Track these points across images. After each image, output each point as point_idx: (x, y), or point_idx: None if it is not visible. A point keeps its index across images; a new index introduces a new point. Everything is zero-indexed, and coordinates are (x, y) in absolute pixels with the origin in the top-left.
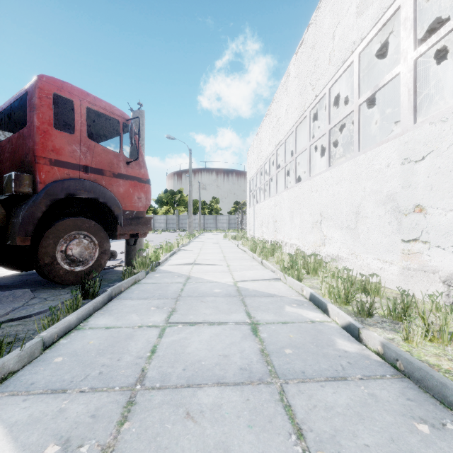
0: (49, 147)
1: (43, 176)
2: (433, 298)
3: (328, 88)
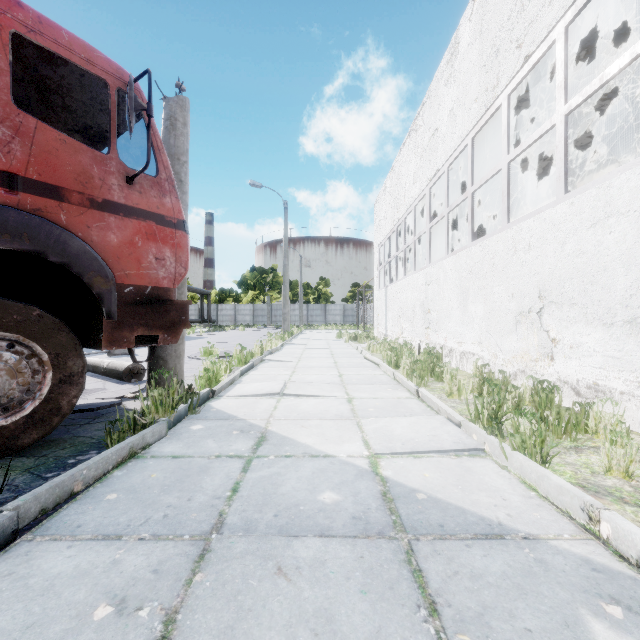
0: None
1: None
2: None
3: (563, 28)
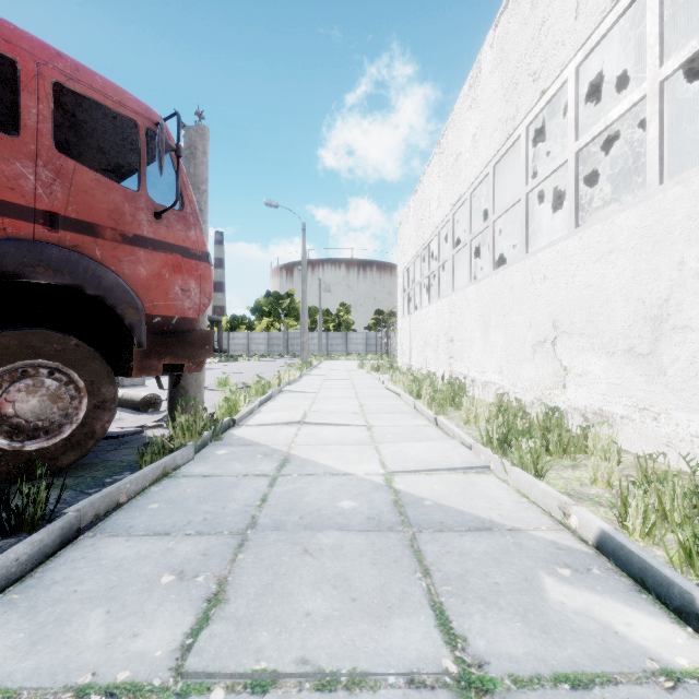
0: None
1: None
2: None
3: (574, 68)
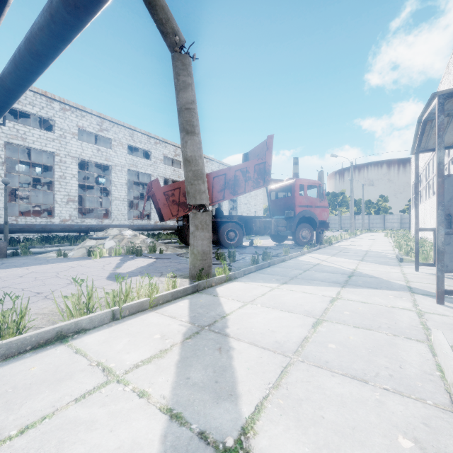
0: (298, 202)
1: (297, 211)
2: (419, 246)
3: None
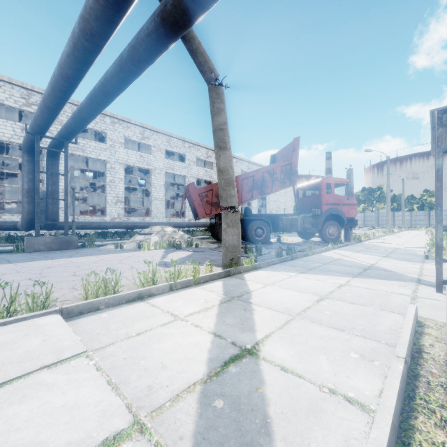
0: (325, 200)
1: (323, 209)
2: None
3: None
